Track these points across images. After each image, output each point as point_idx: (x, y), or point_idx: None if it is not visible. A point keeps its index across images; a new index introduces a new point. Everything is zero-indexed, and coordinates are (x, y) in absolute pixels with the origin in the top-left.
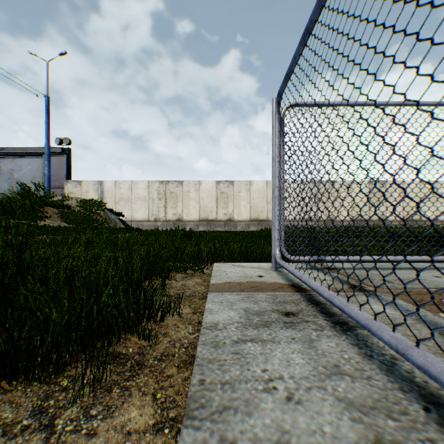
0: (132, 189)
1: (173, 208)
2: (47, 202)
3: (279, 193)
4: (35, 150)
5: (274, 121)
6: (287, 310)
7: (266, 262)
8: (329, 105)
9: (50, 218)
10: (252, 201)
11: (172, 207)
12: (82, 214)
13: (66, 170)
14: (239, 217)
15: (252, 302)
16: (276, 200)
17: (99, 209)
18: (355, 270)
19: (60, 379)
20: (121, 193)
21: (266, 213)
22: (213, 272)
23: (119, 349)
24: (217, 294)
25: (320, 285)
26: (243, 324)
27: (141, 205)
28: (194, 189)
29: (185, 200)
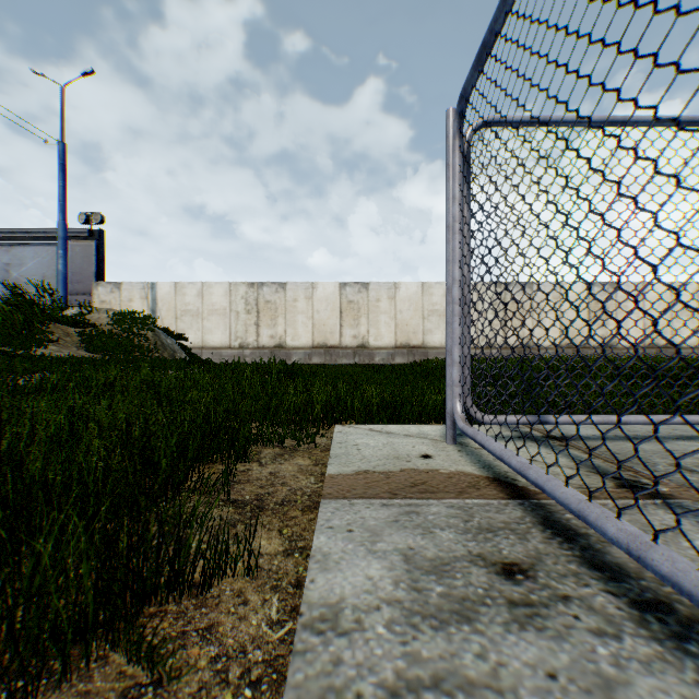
0: (203, 296)
1: (269, 327)
2: (54, 315)
3: (462, 293)
4: (45, 233)
5: (451, 154)
6: (505, 556)
7: (428, 422)
8: (621, 53)
9: (58, 342)
10: (398, 316)
11: (268, 325)
12: (116, 337)
13: (97, 265)
14: (378, 342)
15: (418, 530)
16: (456, 306)
17: (145, 327)
18: (607, 443)
19: None
20: (185, 303)
21: (422, 335)
22: (333, 448)
23: None
24: (340, 505)
25: (584, 499)
26: (406, 609)
27: (217, 321)
28: (304, 296)
29: (290, 314)
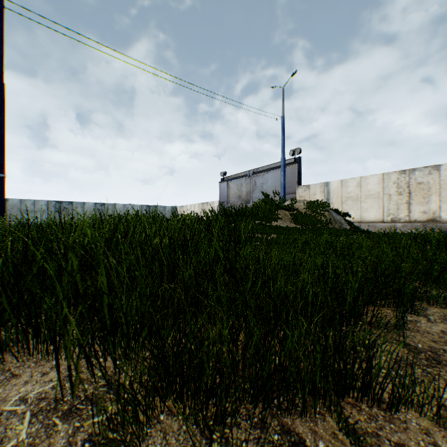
0: (360, 186)
1: (420, 204)
2: (279, 205)
3: None
4: (275, 165)
5: None
6: None
7: None
8: None
9: (281, 219)
10: None
11: (419, 202)
12: (307, 215)
13: (297, 177)
14: None
15: None
16: None
17: (323, 209)
18: None
19: (213, 434)
20: (347, 192)
21: None
22: None
23: (301, 431)
24: None
25: None
26: None
27: (371, 203)
28: None
29: (444, 192)
